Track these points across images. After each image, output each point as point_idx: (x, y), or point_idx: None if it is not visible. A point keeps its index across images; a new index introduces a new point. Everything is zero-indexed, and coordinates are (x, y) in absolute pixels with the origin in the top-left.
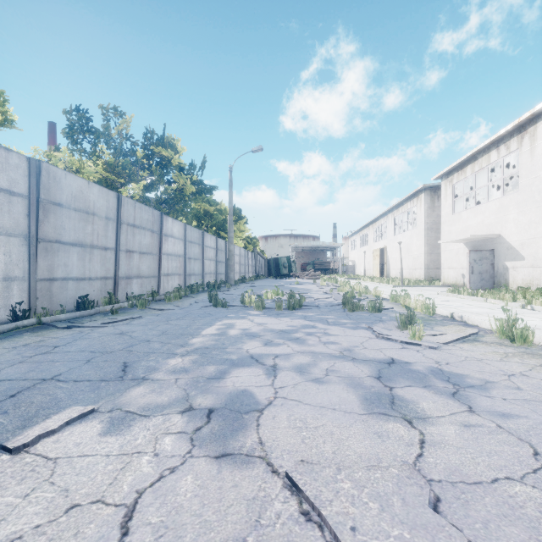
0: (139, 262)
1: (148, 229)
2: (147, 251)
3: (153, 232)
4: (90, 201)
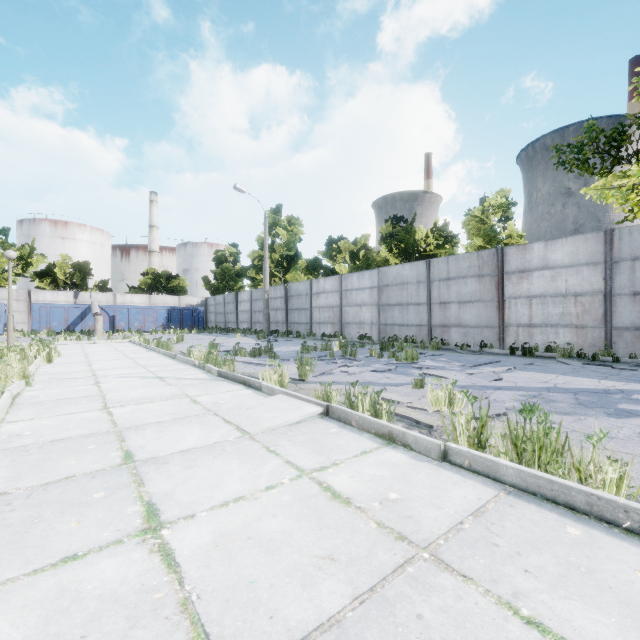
0: (459, 311)
1: (472, 275)
2: (473, 300)
3: (483, 276)
4: (404, 276)
